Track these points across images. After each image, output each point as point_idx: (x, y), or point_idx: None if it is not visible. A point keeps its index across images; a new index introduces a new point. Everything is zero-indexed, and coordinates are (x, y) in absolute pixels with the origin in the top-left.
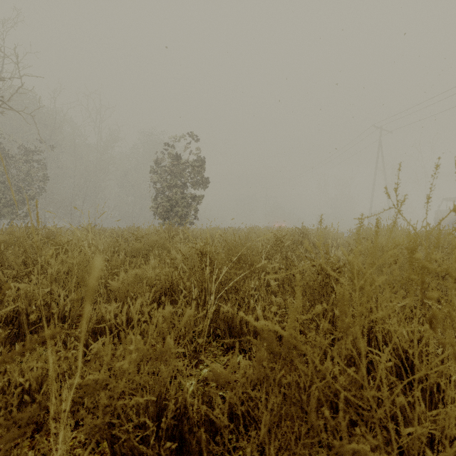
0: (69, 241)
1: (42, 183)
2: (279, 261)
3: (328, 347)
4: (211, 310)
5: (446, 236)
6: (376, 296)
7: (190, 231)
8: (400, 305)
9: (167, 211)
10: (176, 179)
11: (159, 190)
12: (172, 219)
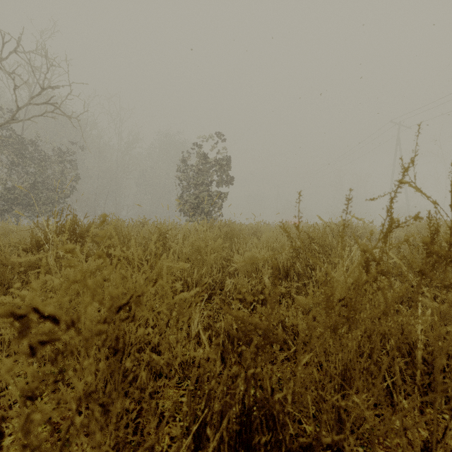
0: (169, 230)
1: (75, 182)
2: None
3: None
4: (341, 281)
5: None
6: None
7: None
8: None
9: (194, 208)
10: (202, 177)
11: (185, 188)
12: (198, 215)
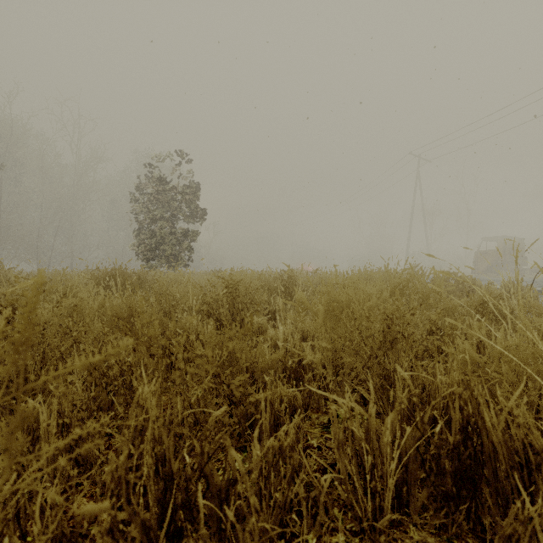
0: None
1: None
2: (227, 317)
3: (45, 509)
4: None
5: (462, 282)
6: (312, 370)
7: (160, 275)
8: (217, 412)
9: (151, 250)
10: (163, 209)
11: (144, 223)
12: (158, 260)
